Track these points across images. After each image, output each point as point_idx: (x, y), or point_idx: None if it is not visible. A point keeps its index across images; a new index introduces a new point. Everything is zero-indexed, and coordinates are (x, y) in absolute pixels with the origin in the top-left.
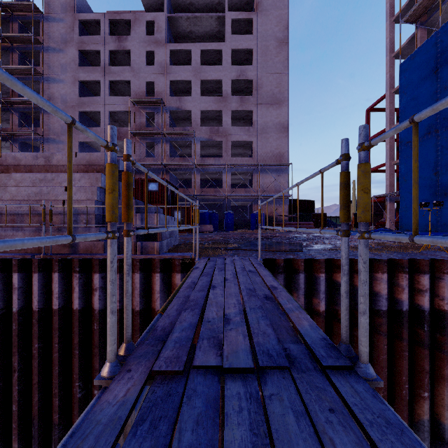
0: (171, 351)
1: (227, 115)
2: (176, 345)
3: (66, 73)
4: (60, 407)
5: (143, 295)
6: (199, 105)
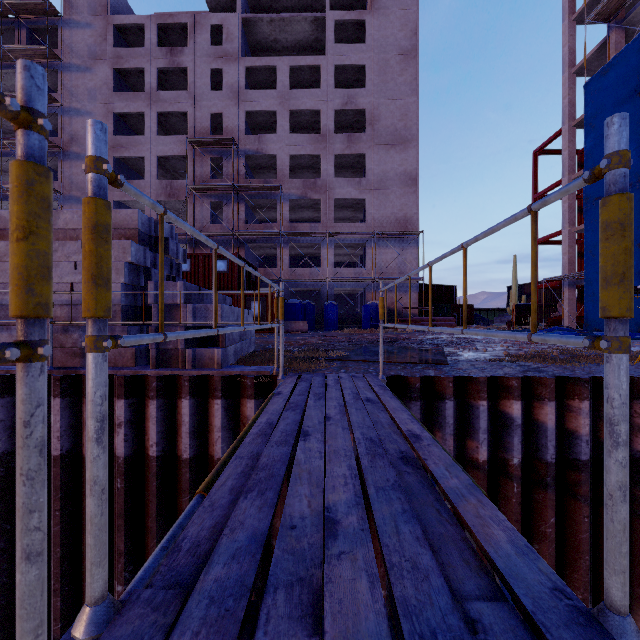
0: (192, 639)
1: (329, 162)
2: (209, 612)
3: (96, 102)
4: (64, 612)
5: (194, 434)
6: (287, 147)
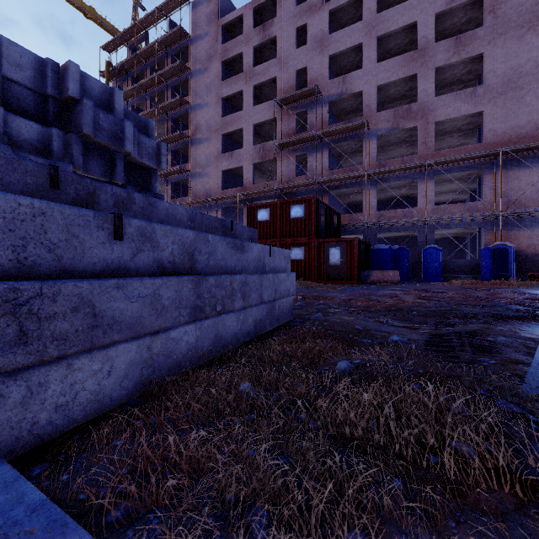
0: None
1: (427, 79)
2: None
3: (211, 94)
4: None
5: None
6: (374, 78)
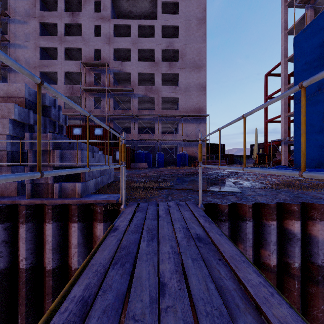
0: None
1: (159, 77)
2: None
3: (29, 41)
4: None
5: (56, 250)
6: (136, 68)
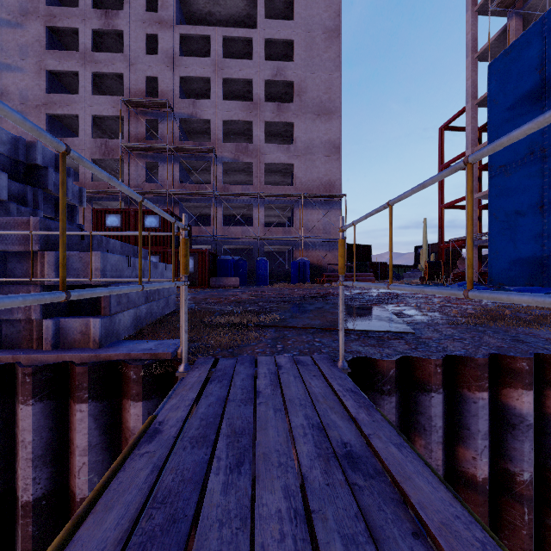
0: None
1: (260, 128)
2: None
3: (27, 59)
4: None
5: (43, 460)
6: (220, 112)
